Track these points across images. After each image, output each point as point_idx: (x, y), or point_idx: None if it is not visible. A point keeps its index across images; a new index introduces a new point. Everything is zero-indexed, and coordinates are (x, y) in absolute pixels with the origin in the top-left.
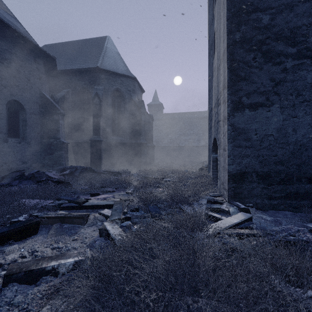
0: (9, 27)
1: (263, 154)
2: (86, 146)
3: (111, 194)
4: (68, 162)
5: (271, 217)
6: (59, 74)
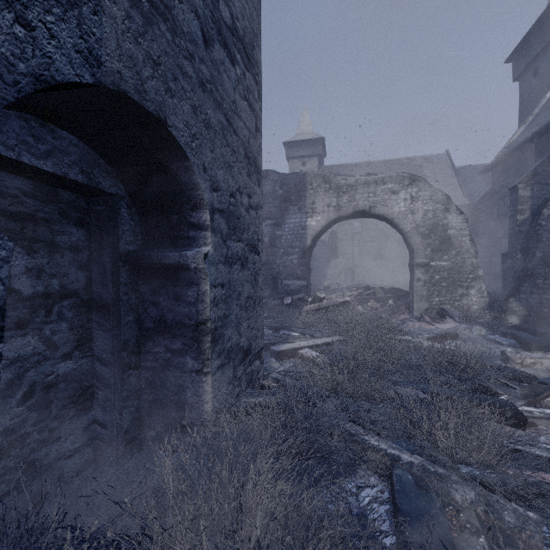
0: None
1: None
2: None
3: None
4: None
5: None
6: None
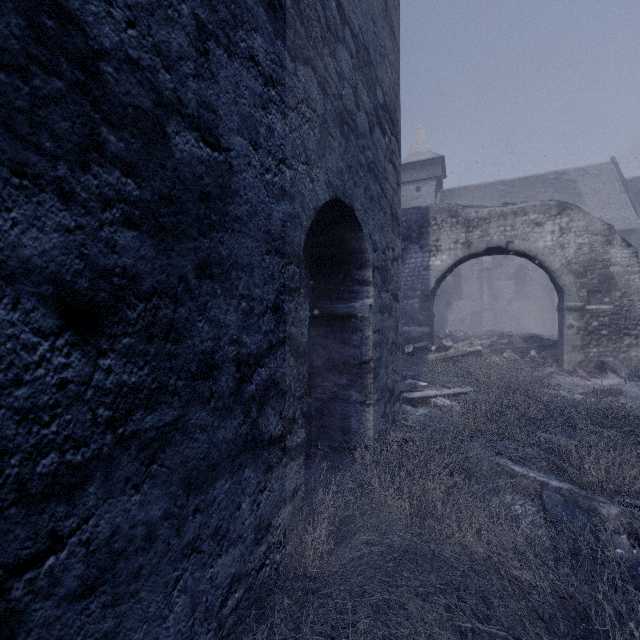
0: None
1: None
2: None
3: None
4: None
5: None
6: None
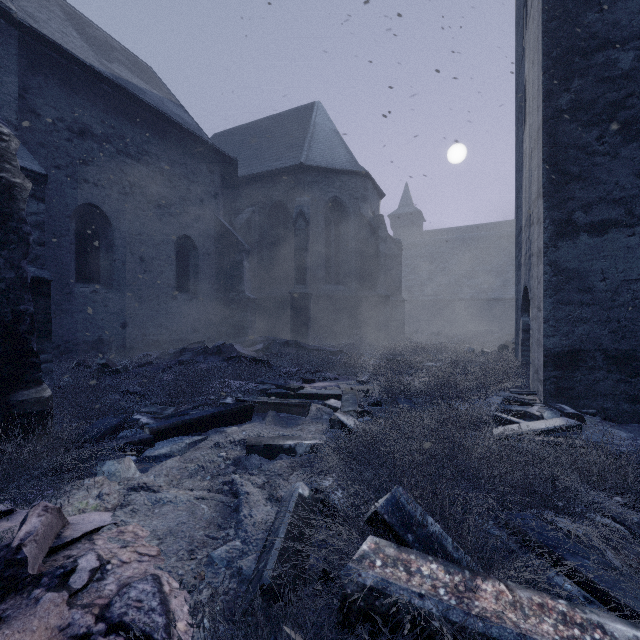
0: (180, 127)
1: (620, 317)
2: (283, 304)
3: (333, 382)
4: (255, 330)
5: (630, 433)
6: (239, 184)
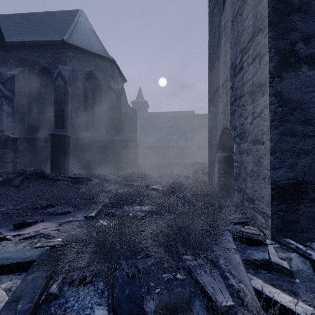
0: None
1: None
2: (47, 144)
3: (59, 219)
4: (17, 164)
5: None
6: (10, 48)
